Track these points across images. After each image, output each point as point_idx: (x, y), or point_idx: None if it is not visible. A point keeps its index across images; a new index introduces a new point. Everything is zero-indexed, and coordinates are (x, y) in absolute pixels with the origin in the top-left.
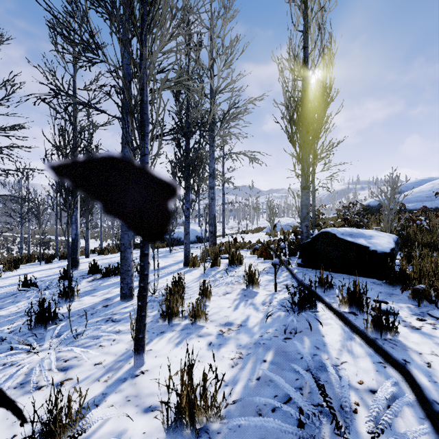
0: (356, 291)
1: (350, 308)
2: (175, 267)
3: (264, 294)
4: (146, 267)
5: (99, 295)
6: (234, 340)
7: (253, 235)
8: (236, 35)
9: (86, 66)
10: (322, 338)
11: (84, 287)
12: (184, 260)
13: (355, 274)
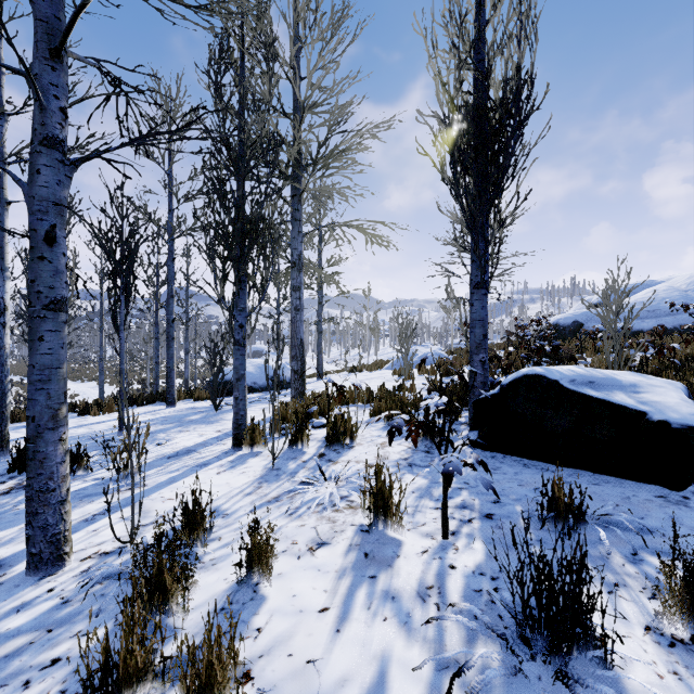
0: None
1: (689, 621)
2: (215, 450)
3: (418, 551)
4: None
5: None
6: None
7: (371, 375)
8: None
9: None
10: None
11: None
12: (233, 435)
13: (610, 473)
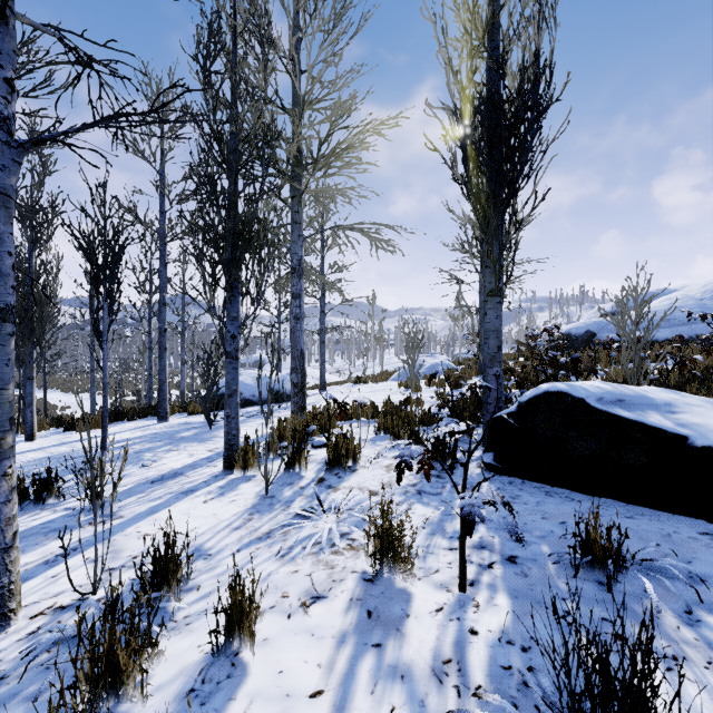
0: None
1: None
2: (204, 473)
3: (431, 608)
4: None
5: None
6: None
7: (376, 387)
8: None
9: None
10: None
11: None
12: (224, 457)
13: (644, 503)
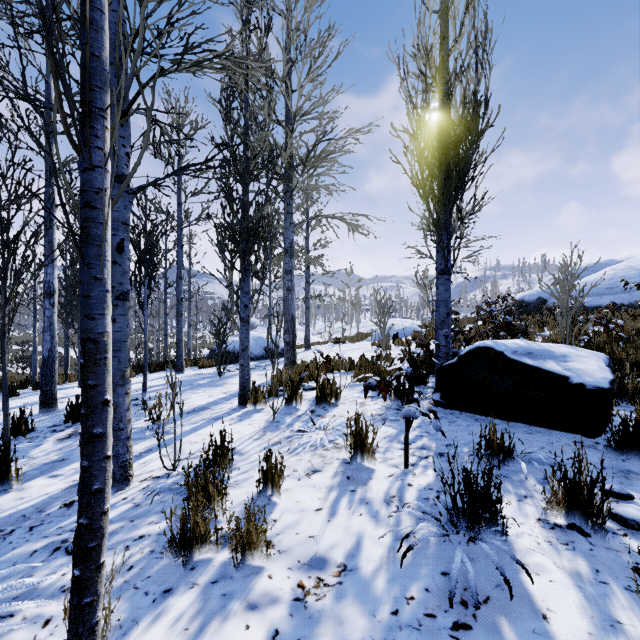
0: (581, 482)
1: (568, 515)
2: (225, 407)
3: (386, 475)
4: (97, 472)
5: (65, 475)
6: (333, 625)
7: (353, 346)
8: (329, 23)
9: (40, 31)
10: (545, 626)
11: (45, 453)
12: (239, 395)
13: (541, 425)
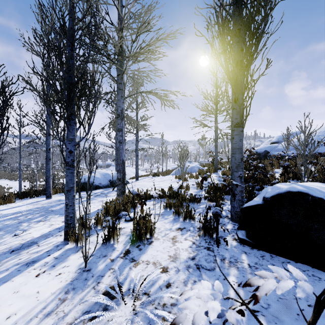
0: None
1: None
2: (51, 242)
3: None
4: None
5: None
6: None
7: (164, 178)
8: None
9: None
10: None
11: None
12: (64, 231)
13: None
